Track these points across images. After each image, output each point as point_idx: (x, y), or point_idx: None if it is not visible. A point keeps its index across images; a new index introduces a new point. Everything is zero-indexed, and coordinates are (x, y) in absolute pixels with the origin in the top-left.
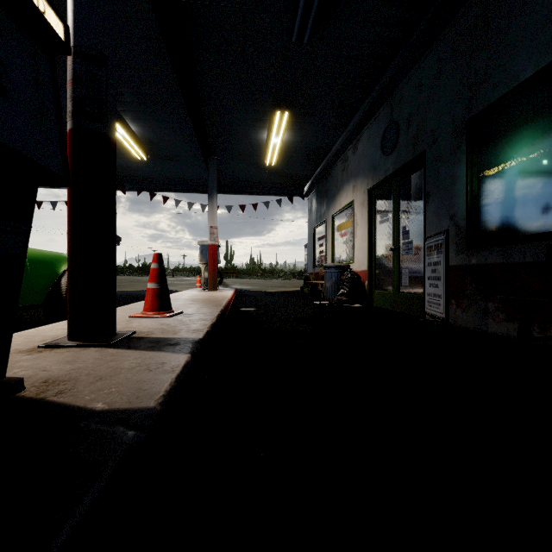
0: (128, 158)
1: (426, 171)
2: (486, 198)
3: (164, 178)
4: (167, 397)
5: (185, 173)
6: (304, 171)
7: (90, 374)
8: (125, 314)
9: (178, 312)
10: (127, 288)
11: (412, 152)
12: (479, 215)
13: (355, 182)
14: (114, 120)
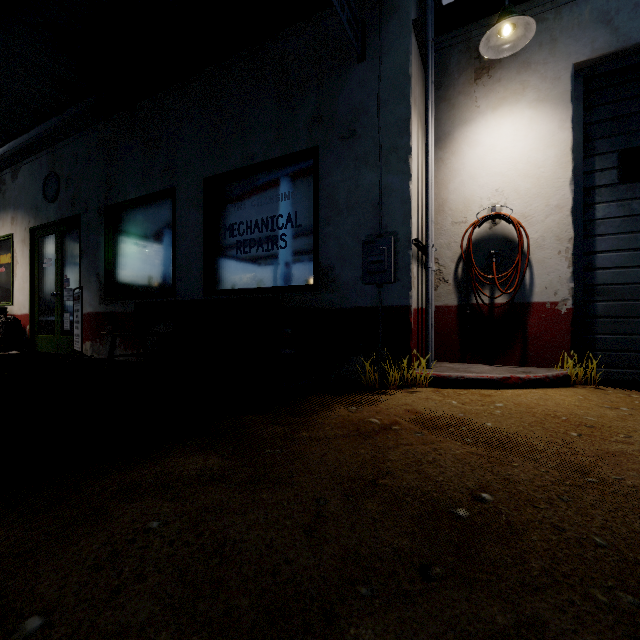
0: None
1: (81, 232)
2: (117, 266)
3: None
4: None
5: None
6: None
7: None
8: None
9: None
10: None
11: (71, 210)
12: (114, 277)
13: (15, 214)
14: None
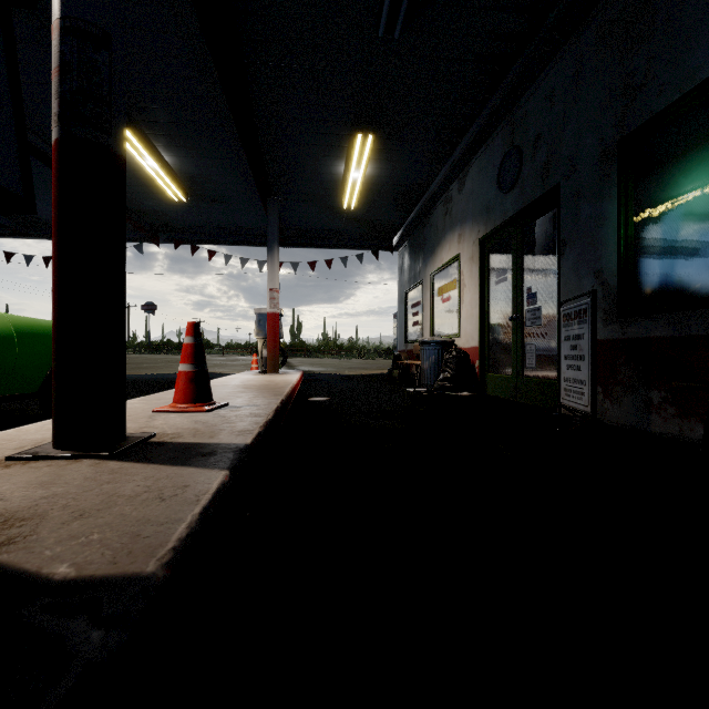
0: (161, 199)
1: (561, 211)
2: (647, 247)
3: (210, 227)
4: (181, 550)
5: (236, 220)
6: (393, 216)
7: (67, 507)
8: (149, 407)
9: (221, 404)
10: (162, 370)
11: (541, 186)
12: (638, 270)
13: (462, 229)
14: (122, 128)
